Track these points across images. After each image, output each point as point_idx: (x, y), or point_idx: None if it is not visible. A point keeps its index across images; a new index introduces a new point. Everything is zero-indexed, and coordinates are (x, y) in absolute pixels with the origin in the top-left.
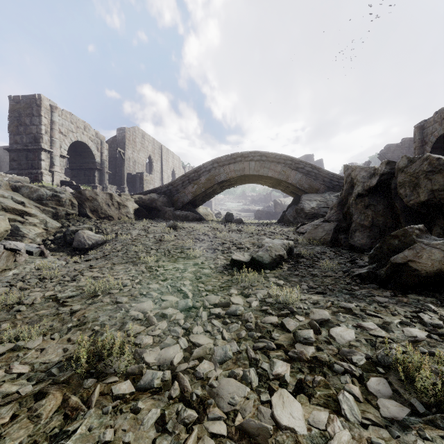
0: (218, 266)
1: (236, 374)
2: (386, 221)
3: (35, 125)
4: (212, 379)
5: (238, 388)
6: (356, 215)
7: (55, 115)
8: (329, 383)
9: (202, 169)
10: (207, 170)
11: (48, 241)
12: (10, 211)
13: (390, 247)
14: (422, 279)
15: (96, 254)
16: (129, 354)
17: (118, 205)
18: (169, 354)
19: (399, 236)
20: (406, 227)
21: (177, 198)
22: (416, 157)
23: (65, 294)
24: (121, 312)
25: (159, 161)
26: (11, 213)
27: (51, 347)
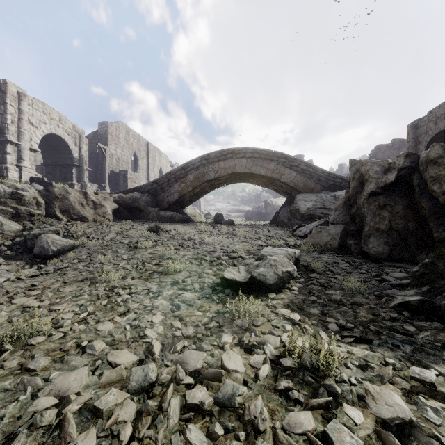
0: (205, 286)
1: None
2: (408, 224)
3: None
4: None
5: None
6: (369, 217)
7: (24, 103)
8: None
9: (190, 166)
10: (195, 167)
11: (3, 247)
12: None
13: None
14: None
15: (54, 264)
16: None
17: (94, 204)
18: None
19: None
20: None
21: (162, 197)
22: None
23: None
24: (20, 399)
25: (145, 159)
26: None
27: None
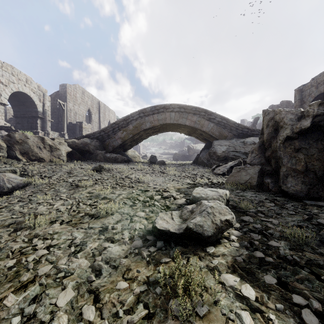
0: (136, 234)
1: None
2: (323, 166)
3: None
4: None
5: None
6: (285, 159)
7: None
8: None
9: (130, 118)
10: (134, 119)
11: None
12: None
13: None
14: None
15: None
16: None
17: (51, 147)
18: None
19: None
20: None
21: (108, 142)
22: None
23: None
24: None
25: (97, 113)
26: None
27: None
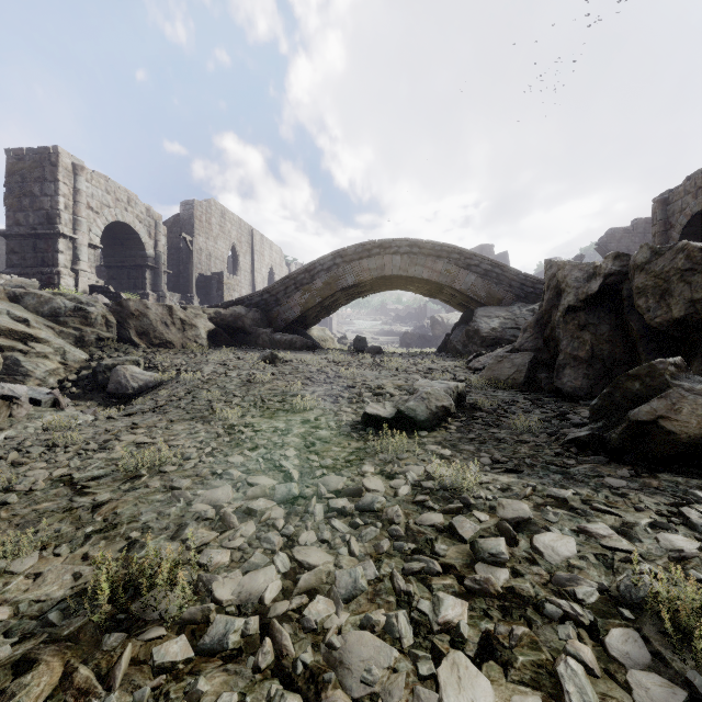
0: (343, 424)
1: (373, 623)
2: (615, 351)
3: (49, 195)
4: (332, 633)
5: (379, 651)
6: (565, 341)
7: (81, 180)
8: (539, 640)
9: (318, 267)
10: (324, 268)
11: (67, 383)
12: (4, 335)
13: (627, 394)
14: (682, 447)
15: (144, 404)
16: (186, 585)
17: (183, 324)
18: (257, 583)
19: (641, 376)
20: (653, 362)
21: (276, 313)
22: (665, 247)
23: (87, 473)
24: (178, 505)
25: (248, 254)
26: (6, 337)
27: (53, 571)
